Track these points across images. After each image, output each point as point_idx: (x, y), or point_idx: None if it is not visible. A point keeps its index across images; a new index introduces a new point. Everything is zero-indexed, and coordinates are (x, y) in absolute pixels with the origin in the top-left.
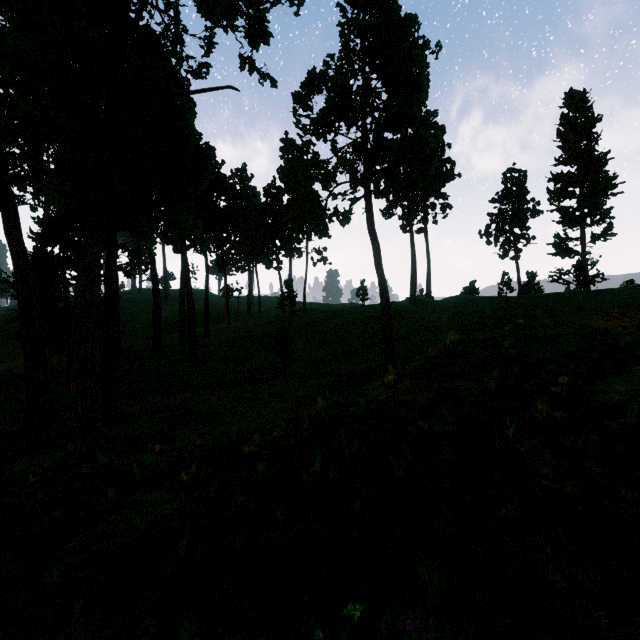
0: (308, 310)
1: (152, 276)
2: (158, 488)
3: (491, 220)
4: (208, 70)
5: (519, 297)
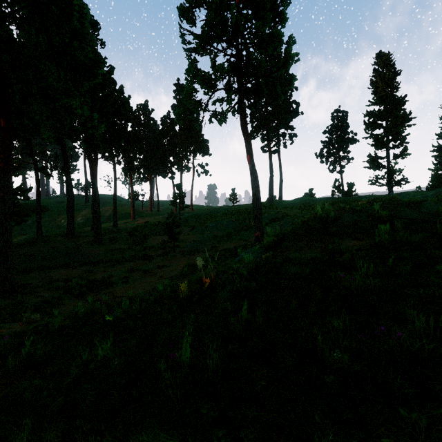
0: (194, 209)
1: (66, 175)
2: None
3: (324, 145)
4: None
5: (345, 197)
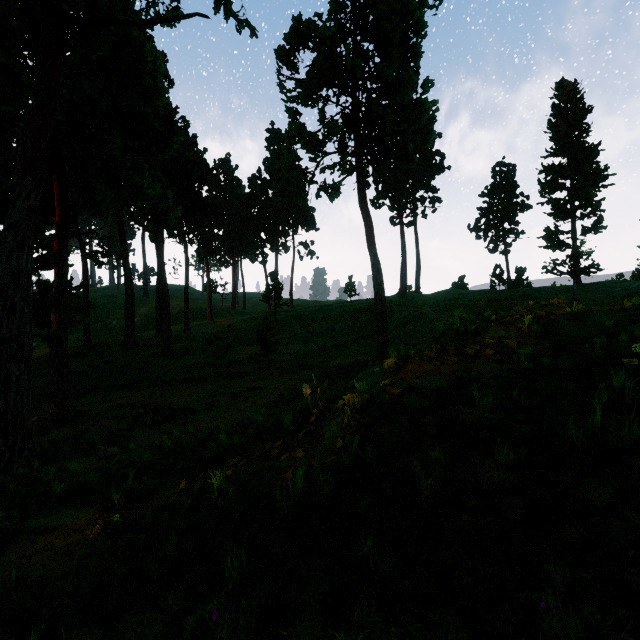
0: (295, 306)
1: (124, 264)
2: (78, 507)
3: (481, 214)
4: None
5: (511, 290)
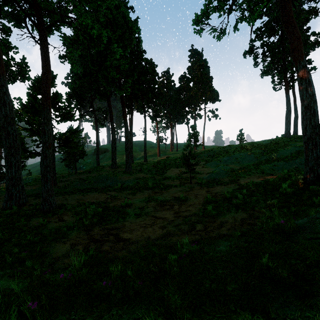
0: (205, 148)
1: (110, 122)
2: None
3: None
4: None
5: None
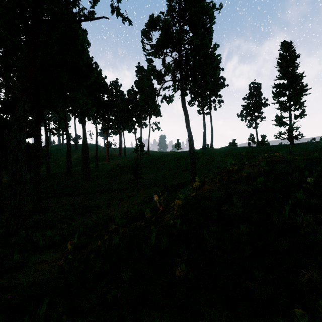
0: (150, 154)
1: (66, 134)
2: (52, 252)
3: (243, 108)
4: (94, 16)
5: (258, 147)
